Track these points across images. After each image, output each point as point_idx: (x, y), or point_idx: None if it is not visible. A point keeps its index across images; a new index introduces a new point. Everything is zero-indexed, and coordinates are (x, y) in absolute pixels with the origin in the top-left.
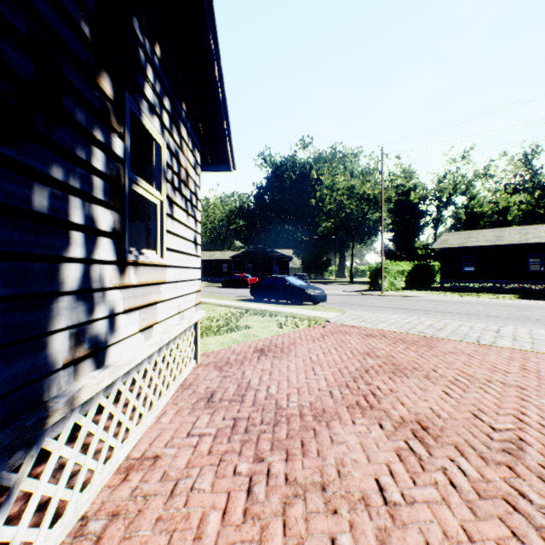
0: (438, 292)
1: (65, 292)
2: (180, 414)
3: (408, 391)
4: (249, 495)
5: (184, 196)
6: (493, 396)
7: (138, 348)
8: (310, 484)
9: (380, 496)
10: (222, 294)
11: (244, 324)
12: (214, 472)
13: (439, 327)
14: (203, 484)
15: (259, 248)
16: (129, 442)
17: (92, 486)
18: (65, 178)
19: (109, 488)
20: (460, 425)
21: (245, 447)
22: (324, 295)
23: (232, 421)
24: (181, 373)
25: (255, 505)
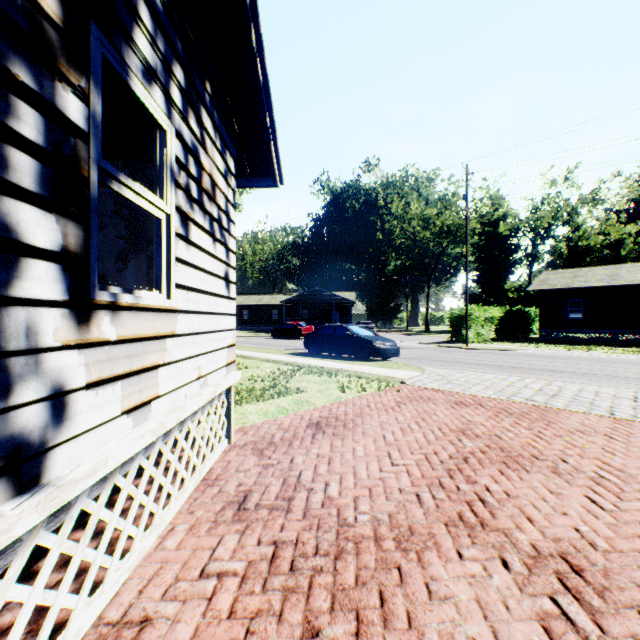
0: (537, 344)
1: None
2: (194, 532)
3: (533, 496)
4: None
5: (208, 213)
6: None
7: (116, 443)
8: None
9: None
10: (271, 346)
11: (296, 385)
12: None
13: (553, 392)
14: None
15: (315, 291)
16: (105, 591)
17: None
18: None
19: None
20: (634, 565)
21: (289, 603)
22: (396, 348)
23: (272, 547)
24: (205, 461)
25: None
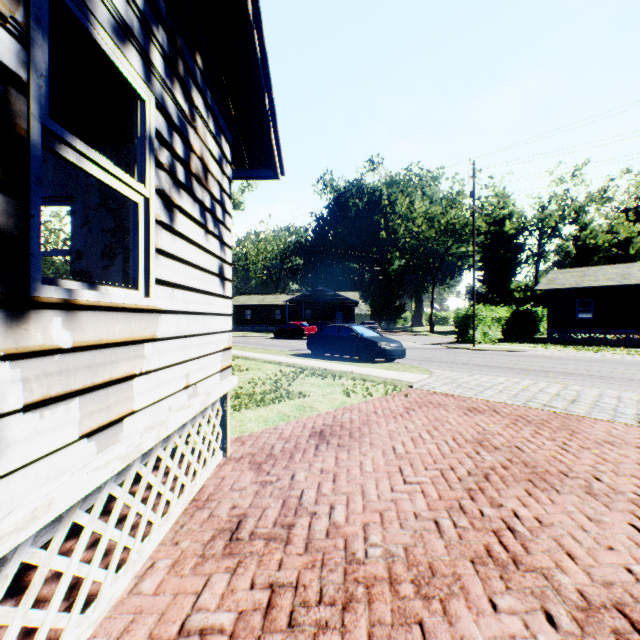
0: (545, 345)
1: None
2: (177, 570)
3: (570, 524)
4: None
5: (198, 201)
6: None
7: (69, 477)
8: None
9: None
10: (273, 346)
11: (298, 389)
12: None
13: (571, 397)
14: None
15: (318, 290)
16: None
17: None
18: None
19: None
20: None
21: None
22: (401, 349)
23: (267, 592)
24: (196, 478)
25: None
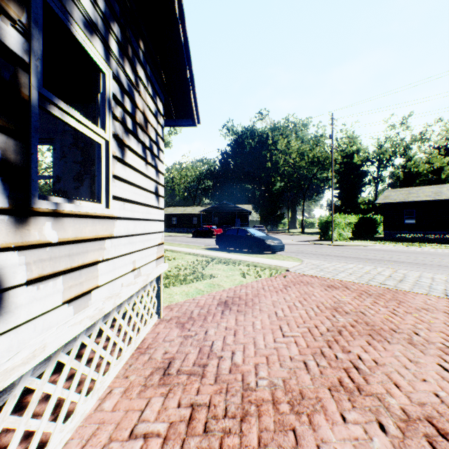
0: (382, 242)
1: None
2: (127, 394)
3: (396, 364)
4: None
5: (141, 142)
6: None
7: (56, 330)
8: None
9: None
10: (192, 243)
11: (209, 272)
12: None
13: (400, 278)
14: None
15: (223, 204)
16: None
17: None
18: None
19: None
20: None
21: None
22: (281, 245)
23: (189, 409)
24: (139, 333)
25: None
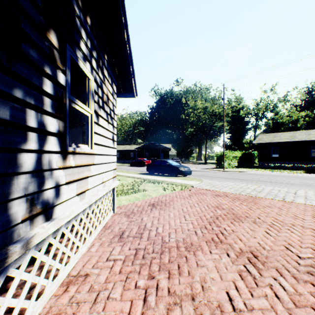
0: (257, 169)
1: (23, 172)
2: (102, 245)
3: (243, 231)
4: (144, 302)
5: (106, 111)
6: (297, 235)
7: (75, 206)
8: (184, 295)
9: (230, 304)
10: (130, 170)
11: (143, 188)
12: (122, 286)
13: (259, 190)
14: (115, 295)
15: (151, 143)
16: (70, 265)
17: (44, 296)
18: (23, 97)
19: (55, 296)
20: (278, 254)
21: (142, 268)
22: (189, 170)
23: (135, 250)
24: (104, 219)
25: (148, 310)
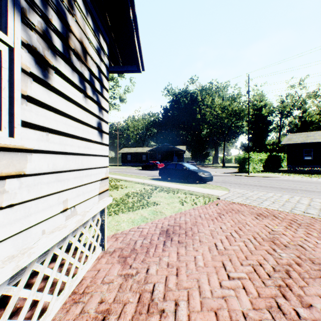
0: (287, 174)
1: None
2: None
3: None
4: None
5: (77, 71)
6: None
7: None
8: None
9: None
10: (141, 174)
11: (153, 199)
12: None
13: (319, 207)
14: None
15: (165, 145)
16: None
17: None
18: None
19: None
20: None
21: None
22: (211, 176)
23: None
24: (77, 274)
25: None
